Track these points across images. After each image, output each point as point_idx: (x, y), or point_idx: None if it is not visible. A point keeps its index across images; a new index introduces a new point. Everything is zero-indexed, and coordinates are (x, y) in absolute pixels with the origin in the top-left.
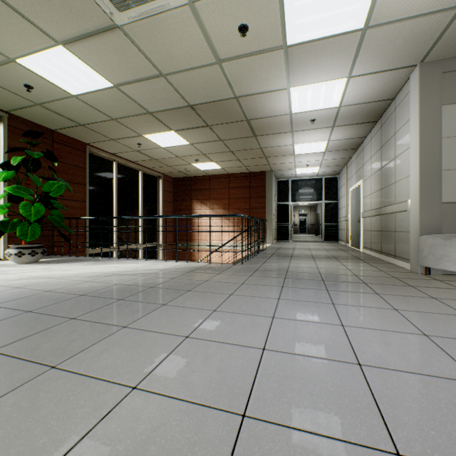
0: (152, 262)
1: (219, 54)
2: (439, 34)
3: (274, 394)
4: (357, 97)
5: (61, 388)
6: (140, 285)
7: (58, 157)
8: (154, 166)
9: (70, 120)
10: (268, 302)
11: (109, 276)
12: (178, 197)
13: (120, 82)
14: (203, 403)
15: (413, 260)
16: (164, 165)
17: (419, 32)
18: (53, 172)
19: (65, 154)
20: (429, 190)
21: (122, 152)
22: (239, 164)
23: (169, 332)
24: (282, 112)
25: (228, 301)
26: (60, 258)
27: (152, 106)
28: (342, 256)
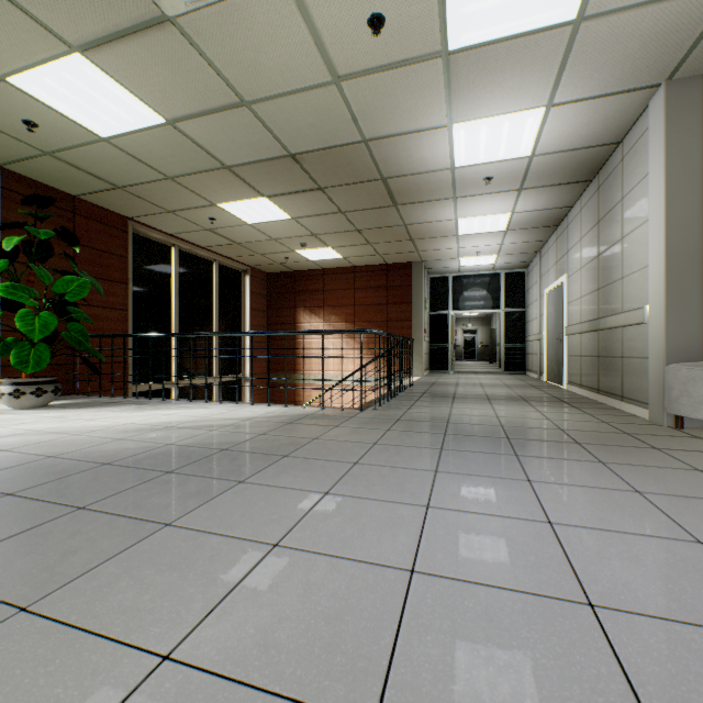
0: (229, 406)
1: (337, 67)
2: (702, 30)
3: (435, 674)
4: (560, 139)
5: (26, 658)
6: (206, 446)
7: (83, 240)
8: (237, 254)
9: (100, 180)
10: (419, 477)
11: (157, 430)
12: (275, 302)
13: (177, 115)
14: (295, 696)
15: (654, 404)
16: (252, 253)
17: (668, 26)
18: (72, 261)
19: (95, 234)
20: (682, 290)
21: (185, 232)
22: (371, 250)
23: (244, 535)
24: (439, 165)
25: (350, 476)
26: (85, 400)
27: (229, 156)
28: (535, 396)
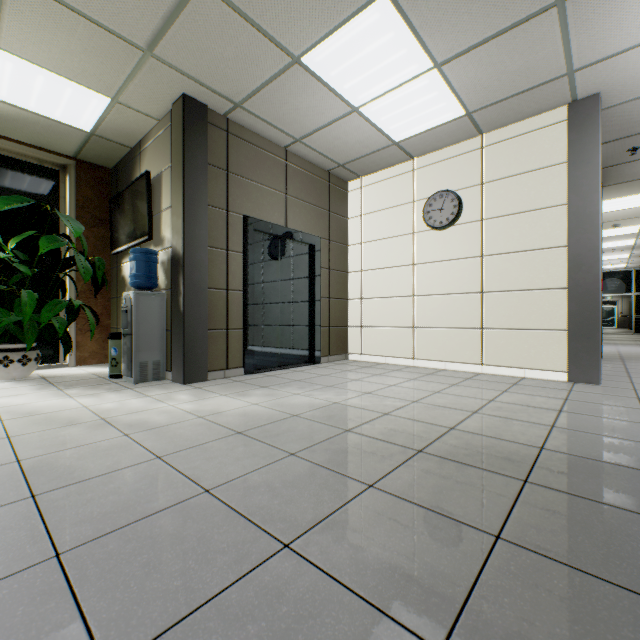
0: None
1: None
2: None
3: None
4: None
5: None
6: None
7: None
8: None
9: None
10: None
11: None
12: None
13: None
14: None
15: None
16: None
17: None
18: None
19: None
20: None
21: None
22: None
23: None
24: None
25: None
26: None
27: None
28: (639, 340)
